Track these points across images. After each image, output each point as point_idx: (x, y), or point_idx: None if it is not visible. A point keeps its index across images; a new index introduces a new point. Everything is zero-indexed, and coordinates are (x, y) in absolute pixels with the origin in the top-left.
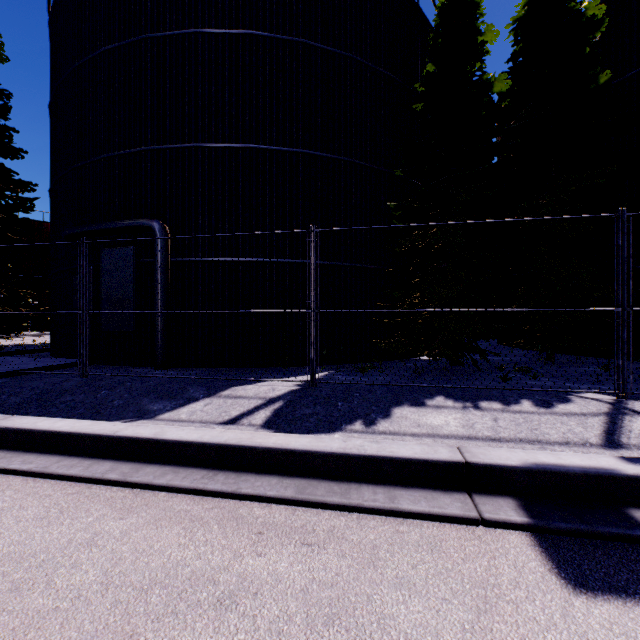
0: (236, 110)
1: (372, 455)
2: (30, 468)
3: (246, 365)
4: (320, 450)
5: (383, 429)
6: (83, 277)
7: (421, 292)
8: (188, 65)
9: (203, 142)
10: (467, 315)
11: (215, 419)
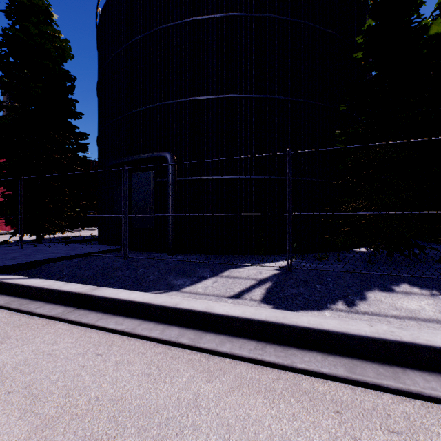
0: (221, 71)
1: (409, 342)
2: (123, 329)
3: (228, 253)
4: (355, 333)
5: (364, 310)
6: (125, 192)
7: (366, 199)
8: (188, 43)
9: (198, 96)
10: (412, 217)
11: (223, 294)
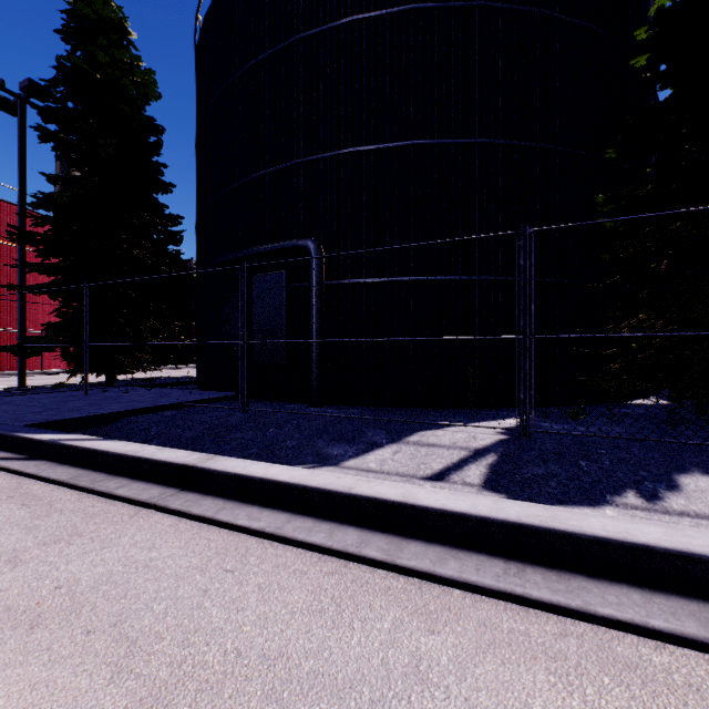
0: (398, 102)
1: None
2: (262, 527)
3: (410, 405)
4: (705, 553)
5: (680, 508)
6: (244, 304)
7: (656, 311)
8: (343, 60)
9: (360, 145)
10: None
11: (414, 472)
